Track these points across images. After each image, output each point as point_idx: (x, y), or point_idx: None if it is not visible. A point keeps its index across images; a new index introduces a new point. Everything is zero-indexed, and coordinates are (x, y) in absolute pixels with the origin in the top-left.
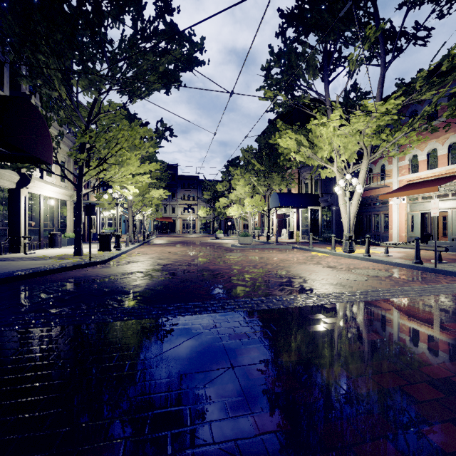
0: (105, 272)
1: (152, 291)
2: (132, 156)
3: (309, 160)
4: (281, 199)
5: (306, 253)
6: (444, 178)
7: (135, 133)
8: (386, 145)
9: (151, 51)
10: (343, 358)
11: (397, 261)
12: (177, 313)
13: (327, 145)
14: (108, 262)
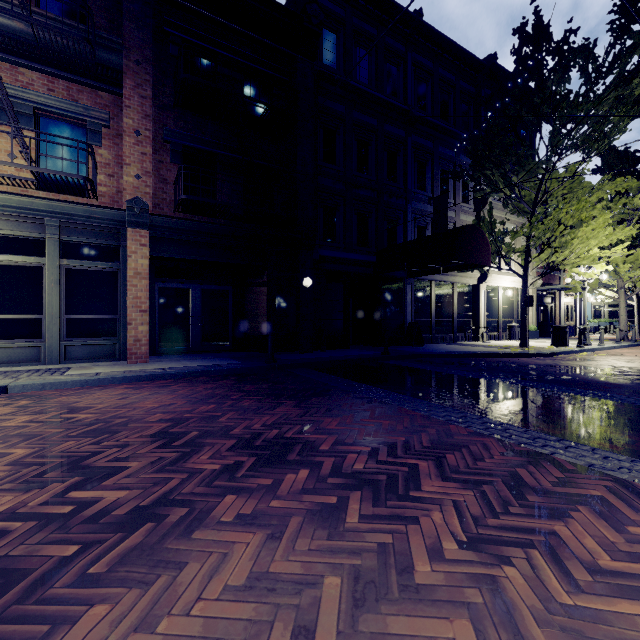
0: (534, 362)
1: (553, 378)
2: (599, 224)
3: None
4: None
5: None
6: None
7: (584, 204)
8: None
9: (607, 90)
10: (633, 429)
11: None
12: (547, 388)
13: None
14: (550, 356)
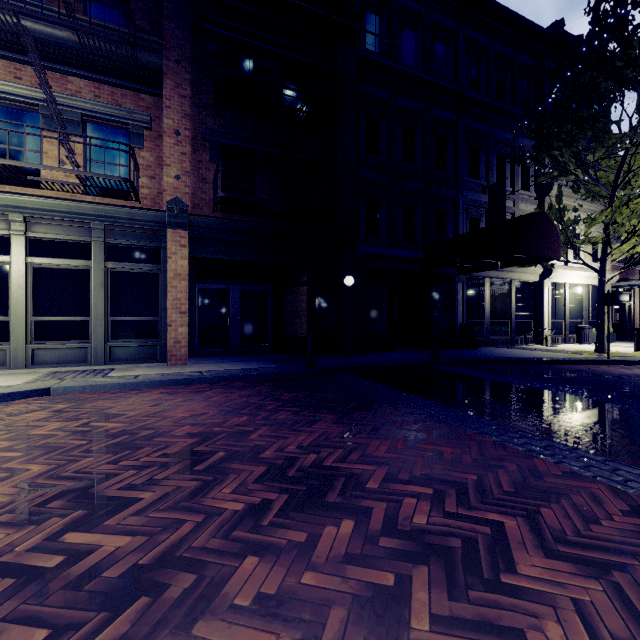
0: (618, 372)
1: None
2: None
3: None
4: None
5: None
6: None
7: None
8: None
9: None
10: None
11: None
12: None
13: None
14: (637, 364)
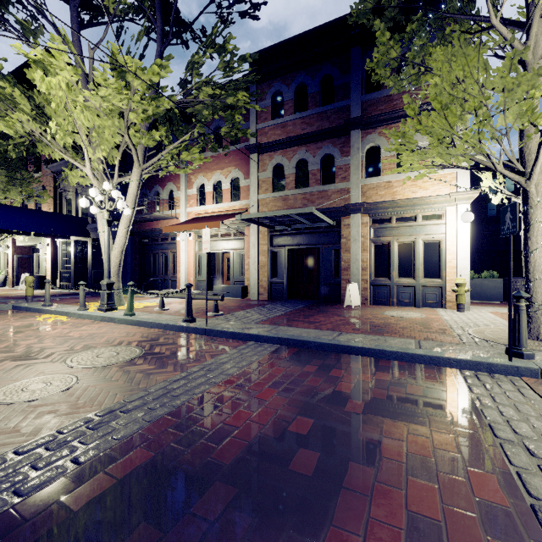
0: None
1: None
2: None
3: (44, 147)
4: (2, 215)
5: (26, 318)
6: (227, 215)
7: None
8: (162, 152)
9: None
10: None
11: (165, 321)
12: None
13: (71, 124)
14: None
